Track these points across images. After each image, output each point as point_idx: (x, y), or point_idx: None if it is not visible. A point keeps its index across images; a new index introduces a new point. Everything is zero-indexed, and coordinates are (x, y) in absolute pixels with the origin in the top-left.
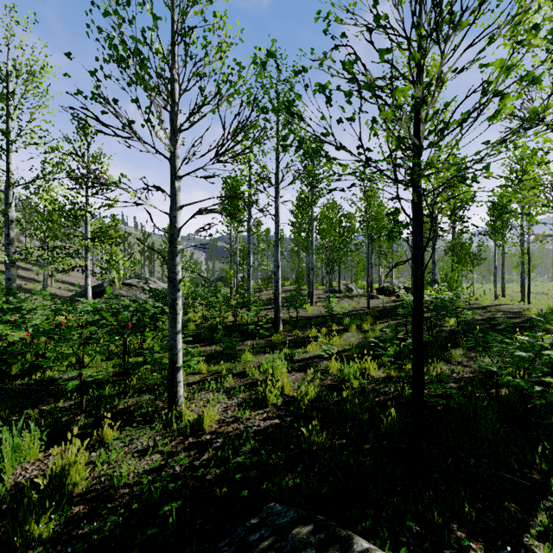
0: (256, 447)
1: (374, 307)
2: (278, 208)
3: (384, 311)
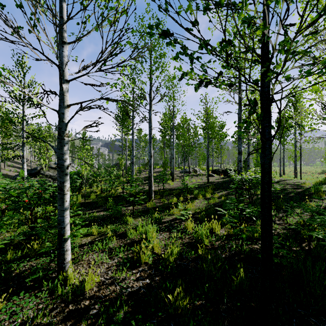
0: (127, 315)
1: (211, 182)
2: (151, 117)
3: (218, 184)
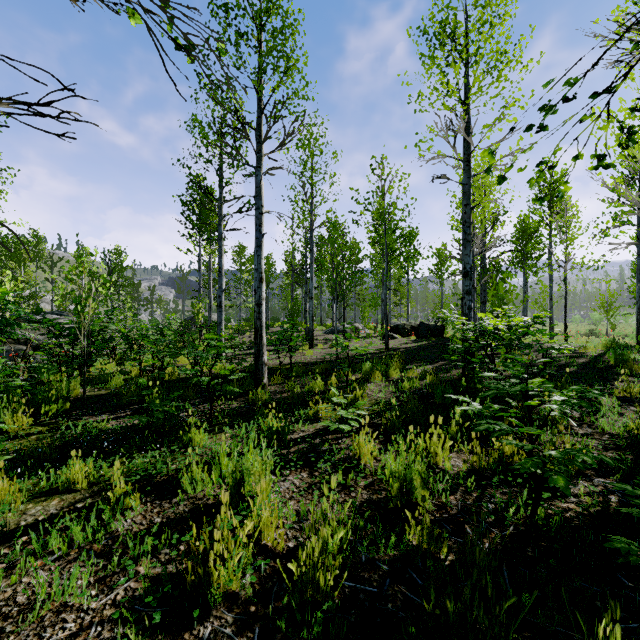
0: None
1: (394, 348)
2: (261, 184)
3: (409, 353)
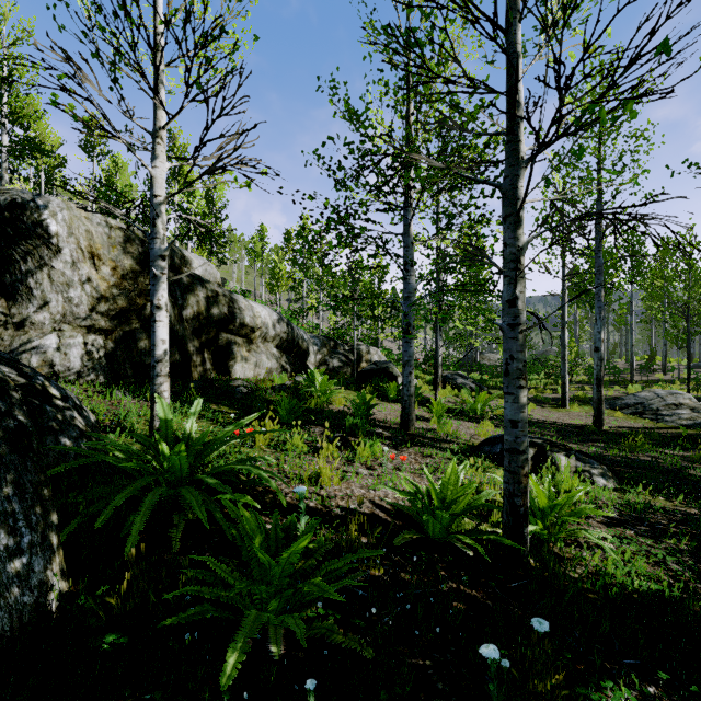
0: None
1: None
2: (632, 312)
3: None
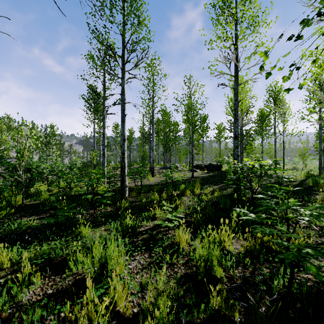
0: None
1: (196, 176)
2: (124, 87)
3: (204, 179)
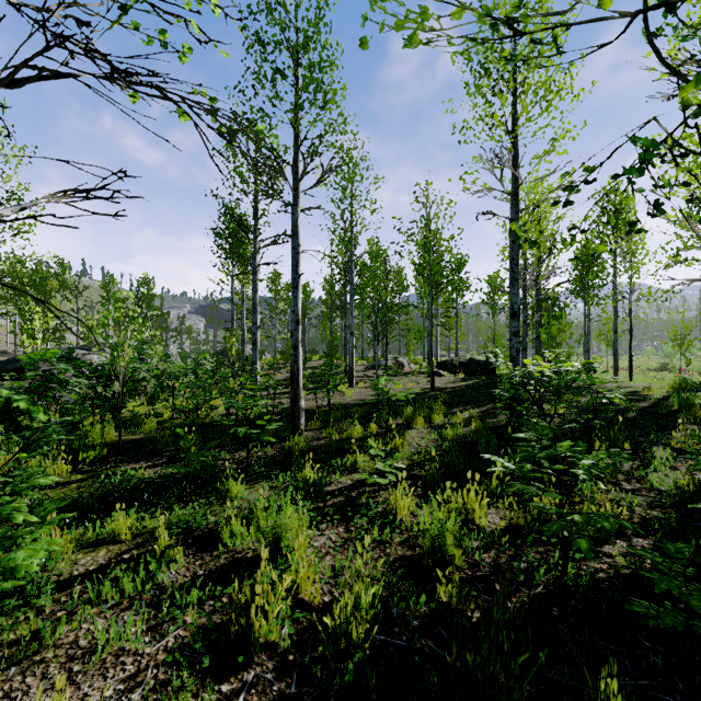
0: None
1: (440, 388)
2: (298, 223)
3: (455, 394)
